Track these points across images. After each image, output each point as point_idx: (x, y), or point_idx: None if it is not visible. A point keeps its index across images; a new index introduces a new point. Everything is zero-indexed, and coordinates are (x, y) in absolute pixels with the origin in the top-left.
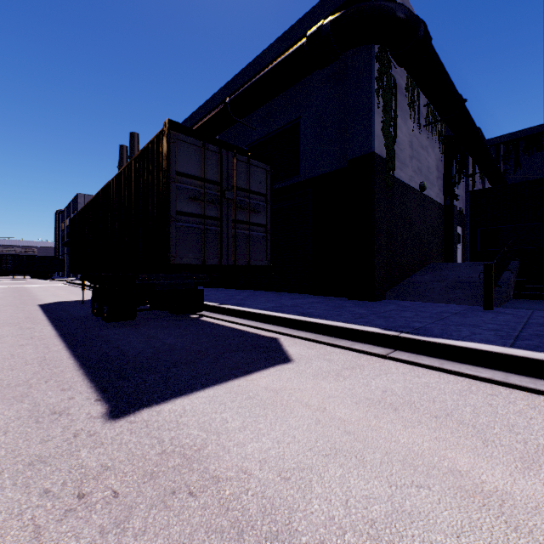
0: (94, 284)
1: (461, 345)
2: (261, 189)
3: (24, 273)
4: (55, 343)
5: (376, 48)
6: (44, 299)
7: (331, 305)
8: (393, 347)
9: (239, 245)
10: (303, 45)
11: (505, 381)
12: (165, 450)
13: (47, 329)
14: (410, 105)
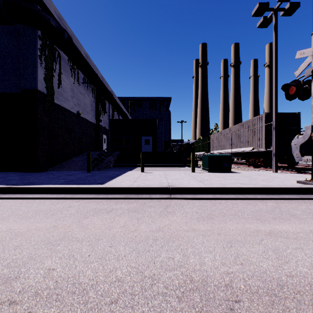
0: None
1: (36, 186)
2: None
3: None
4: None
5: (39, 32)
6: None
7: None
8: (8, 193)
9: None
10: None
11: (41, 197)
12: None
13: None
14: (72, 70)
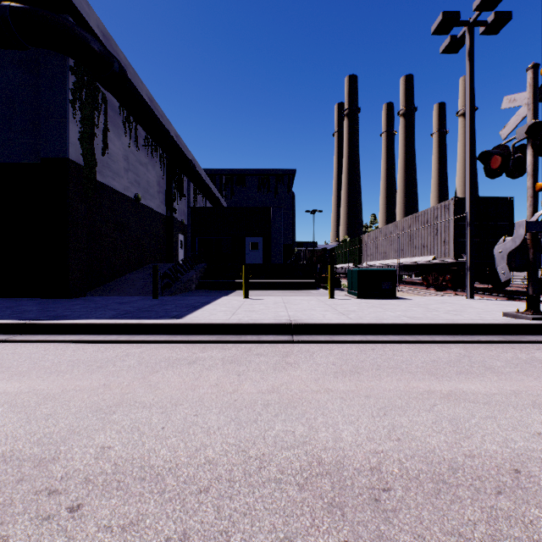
0: None
1: (69, 322)
2: None
3: None
4: None
5: (72, 61)
6: None
7: (5, 306)
8: (22, 333)
9: None
10: None
11: (79, 339)
12: None
13: None
14: (126, 124)
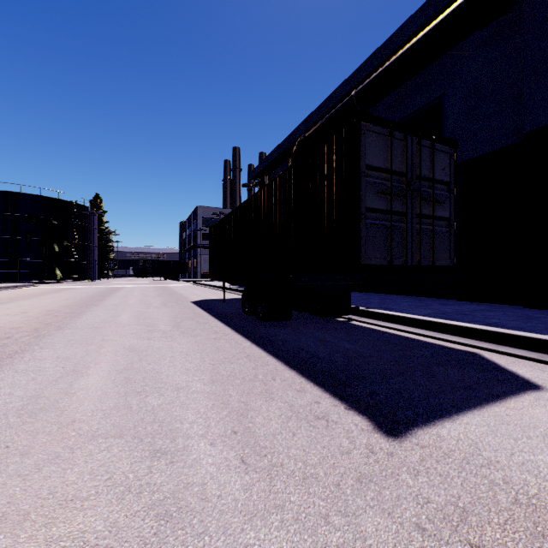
0: (234, 284)
1: None
2: (444, 176)
3: (160, 275)
4: (241, 339)
5: None
6: (190, 297)
7: (513, 315)
8: None
9: (422, 242)
10: (460, 6)
11: None
12: (516, 498)
13: (219, 325)
14: None
